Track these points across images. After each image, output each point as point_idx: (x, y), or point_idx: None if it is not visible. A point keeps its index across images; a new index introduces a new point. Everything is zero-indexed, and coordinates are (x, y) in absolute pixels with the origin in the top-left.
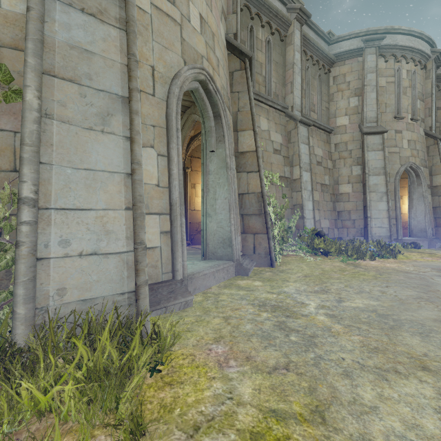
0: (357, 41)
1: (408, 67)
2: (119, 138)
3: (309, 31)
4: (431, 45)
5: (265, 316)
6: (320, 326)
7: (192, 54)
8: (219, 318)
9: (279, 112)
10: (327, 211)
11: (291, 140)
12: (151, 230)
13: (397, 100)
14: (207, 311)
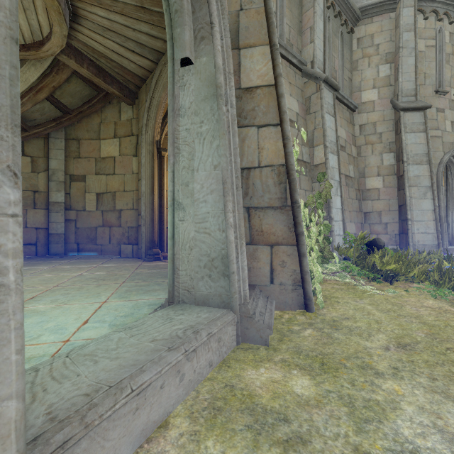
0: None
1: (451, 28)
2: None
3: None
4: None
5: None
6: None
7: None
8: None
9: (294, 69)
10: (353, 211)
11: (310, 110)
12: None
13: (437, 71)
14: None
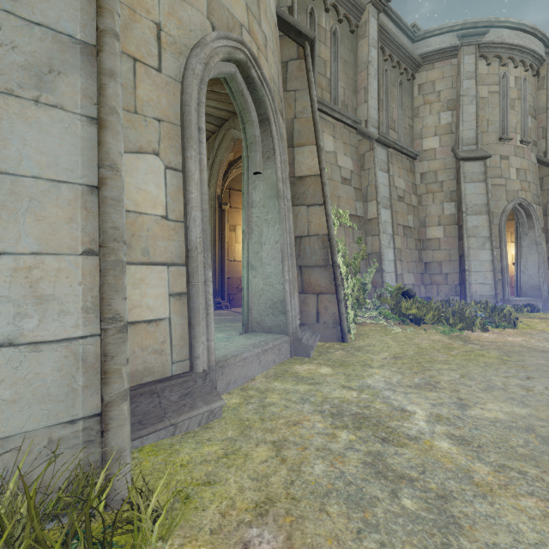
0: (450, 37)
1: (516, 72)
2: (74, 117)
3: (387, 22)
4: (545, 44)
5: (345, 439)
6: (449, 466)
7: (225, 17)
8: (266, 446)
9: (349, 128)
10: (411, 262)
11: (364, 167)
12: (154, 291)
13: (502, 117)
14: (246, 429)
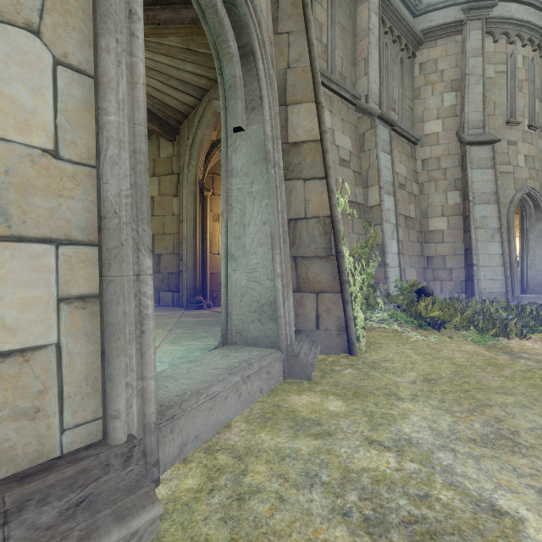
0: (455, 11)
1: (524, 51)
2: None
3: None
4: None
5: None
6: None
7: None
8: None
9: (347, 104)
10: (413, 256)
11: (364, 147)
12: (19, 293)
13: (509, 99)
14: None
